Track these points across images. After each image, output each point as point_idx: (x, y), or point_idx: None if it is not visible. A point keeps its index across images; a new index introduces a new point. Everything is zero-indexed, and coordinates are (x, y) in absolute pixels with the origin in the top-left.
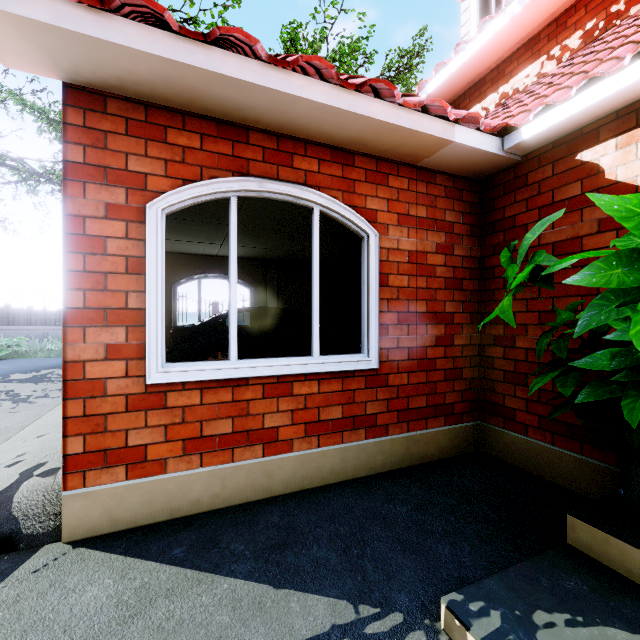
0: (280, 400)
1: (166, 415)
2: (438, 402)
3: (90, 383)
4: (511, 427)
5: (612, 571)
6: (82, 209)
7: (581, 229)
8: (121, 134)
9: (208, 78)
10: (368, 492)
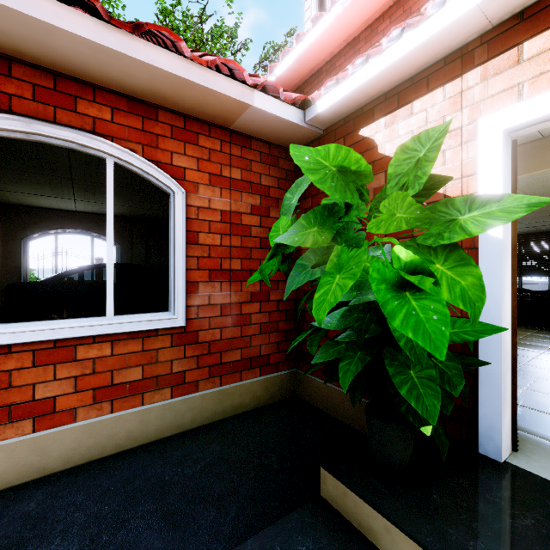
0: (58, 367)
1: None
2: (253, 354)
3: None
4: (316, 374)
5: (347, 524)
6: None
7: None
8: None
9: None
10: (164, 455)
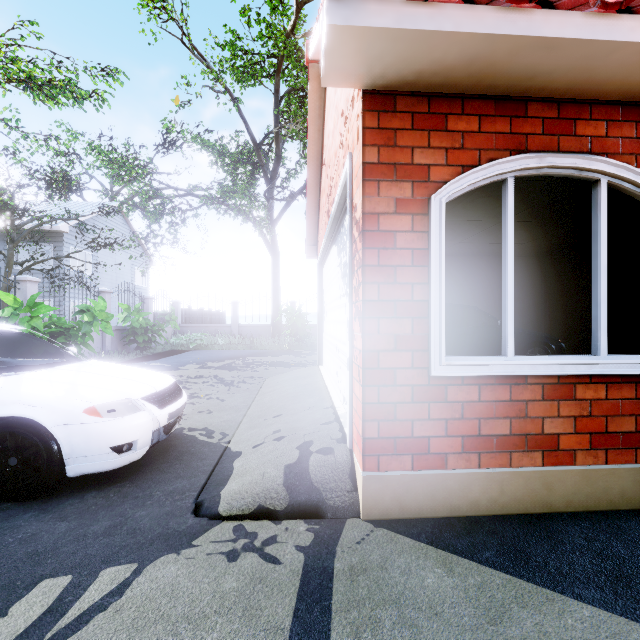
0: (561, 404)
1: (446, 409)
2: None
3: (382, 372)
4: None
5: None
6: (376, 207)
7: None
8: (407, 129)
9: (521, 47)
10: None
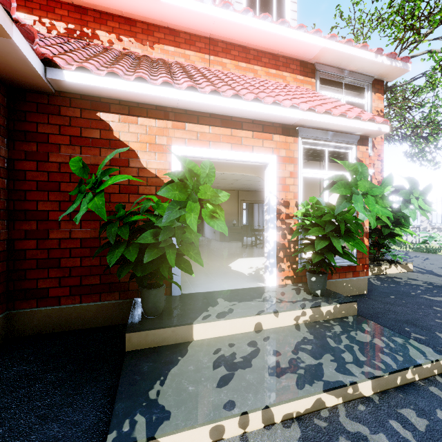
0: None
1: None
2: None
3: None
4: (45, 303)
5: (151, 348)
6: None
7: (100, 160)
8: None
9: None
10: None
